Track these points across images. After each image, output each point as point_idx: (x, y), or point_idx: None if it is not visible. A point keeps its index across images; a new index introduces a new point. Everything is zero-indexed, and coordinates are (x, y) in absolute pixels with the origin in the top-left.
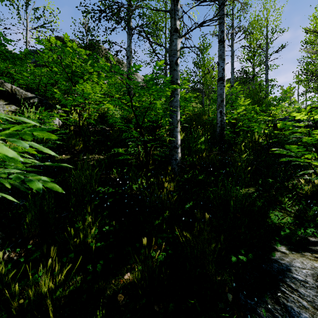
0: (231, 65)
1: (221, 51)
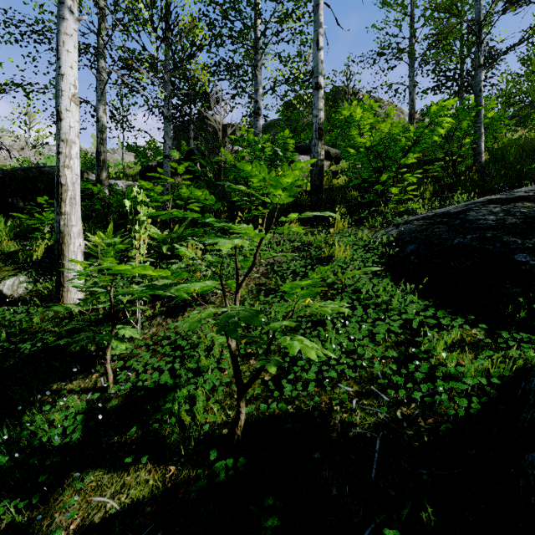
0: None
1: None
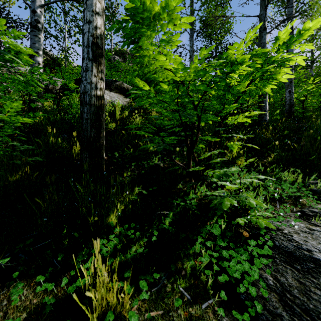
0: None
1: None
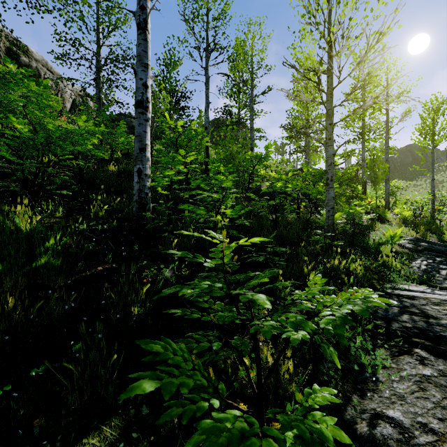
0: (206, 97)
1: (141, 47)
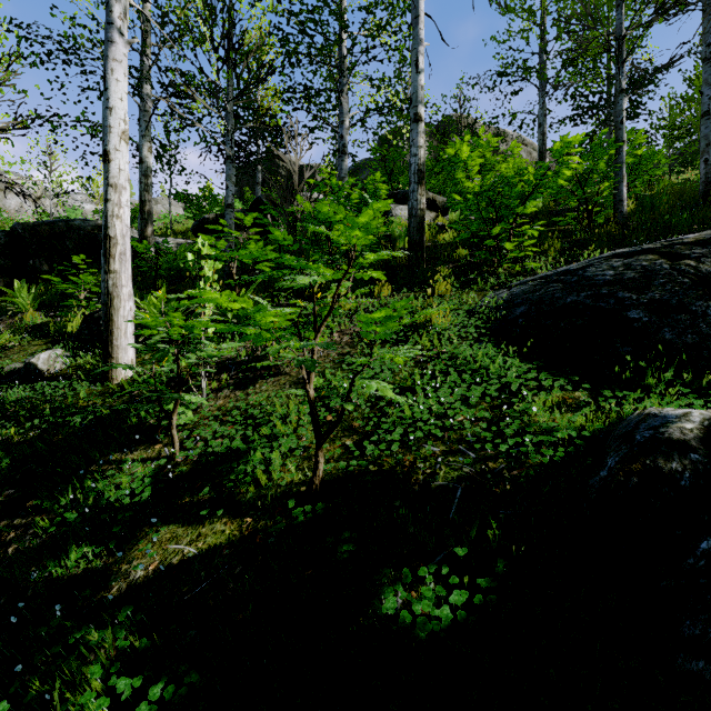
0: None
1: (707, 73)
